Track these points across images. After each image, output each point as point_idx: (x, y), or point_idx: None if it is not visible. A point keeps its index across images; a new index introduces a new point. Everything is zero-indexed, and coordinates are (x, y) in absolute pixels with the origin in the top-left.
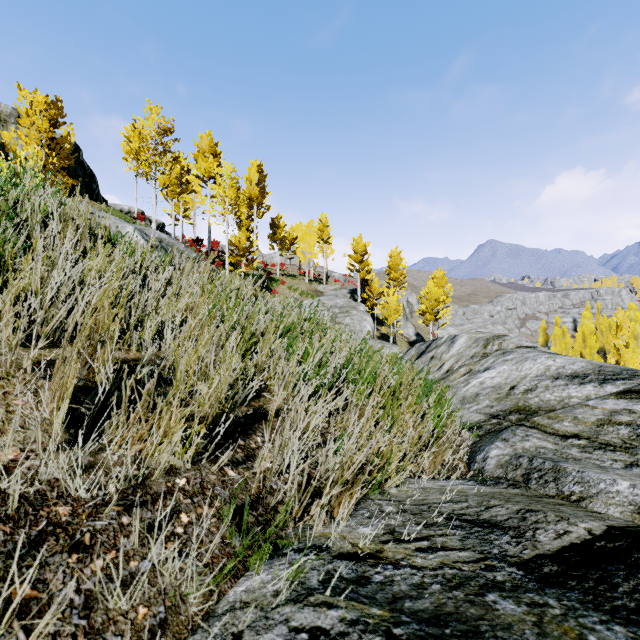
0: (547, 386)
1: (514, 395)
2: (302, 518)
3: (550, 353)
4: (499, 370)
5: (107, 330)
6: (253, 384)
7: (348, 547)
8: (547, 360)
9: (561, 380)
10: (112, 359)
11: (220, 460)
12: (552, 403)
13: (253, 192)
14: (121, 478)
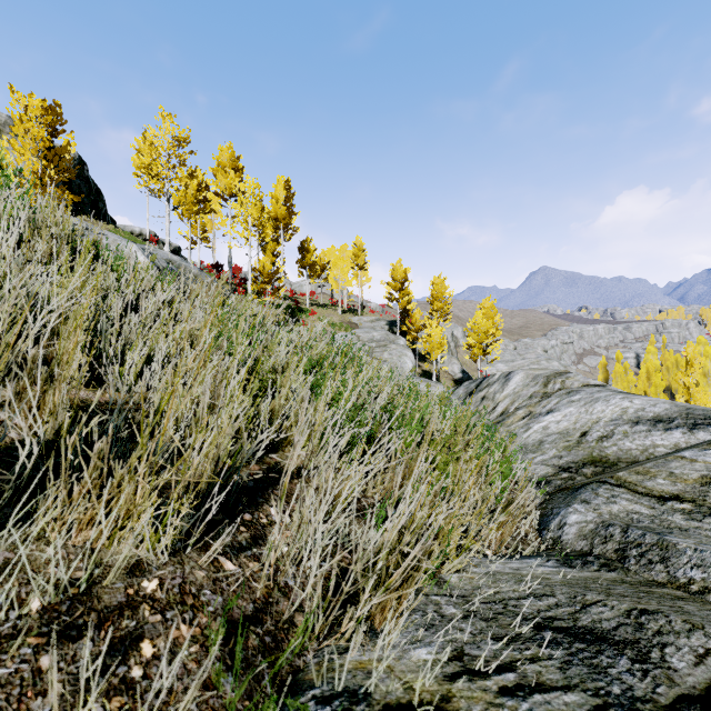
0: (626, 432)
1: (587, 443)
2: (329, 632)
3: (624, 393)
4: (565, 413)
5: (58, 363)
6: (263, 437)
7: (398, 691)
8: (622, 401)
9: (642, 425)
10: (66, 403)
11: (212, 549)
12: (634, 453)
13: (279, 212)
14: (48, 589)
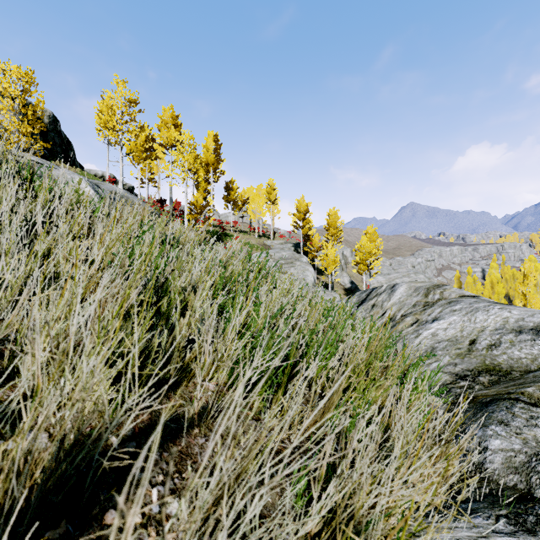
0: (512, 341)
1: (477, 351)
2: None
3: (499, 303)
4: (449, 321)
5: None
6: (131, 402)
7: None
8: (502, 311)
9: (525, 334)
10: None
11: None
12: (524, 362)
13: (210, 159)
14: None
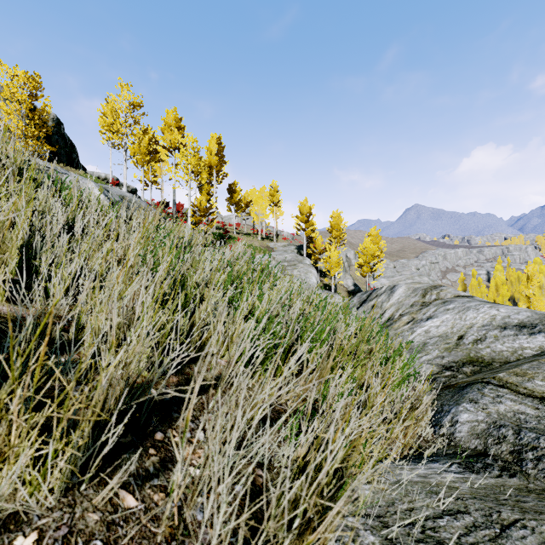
0: (496, 336)
1: (464, 345)
2: None
3: (490, 302)
4: (442, 319)
5: None
6: (174, 355)
7: None
8: (490, 310)
9: (509, 330)
10: None
11: (107, 487)
12: (505, 354)
13: (213, 161)
14: None
